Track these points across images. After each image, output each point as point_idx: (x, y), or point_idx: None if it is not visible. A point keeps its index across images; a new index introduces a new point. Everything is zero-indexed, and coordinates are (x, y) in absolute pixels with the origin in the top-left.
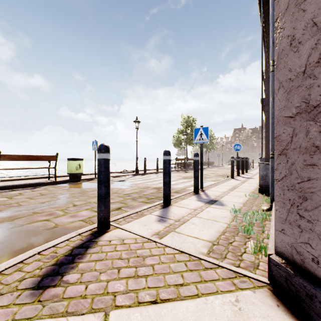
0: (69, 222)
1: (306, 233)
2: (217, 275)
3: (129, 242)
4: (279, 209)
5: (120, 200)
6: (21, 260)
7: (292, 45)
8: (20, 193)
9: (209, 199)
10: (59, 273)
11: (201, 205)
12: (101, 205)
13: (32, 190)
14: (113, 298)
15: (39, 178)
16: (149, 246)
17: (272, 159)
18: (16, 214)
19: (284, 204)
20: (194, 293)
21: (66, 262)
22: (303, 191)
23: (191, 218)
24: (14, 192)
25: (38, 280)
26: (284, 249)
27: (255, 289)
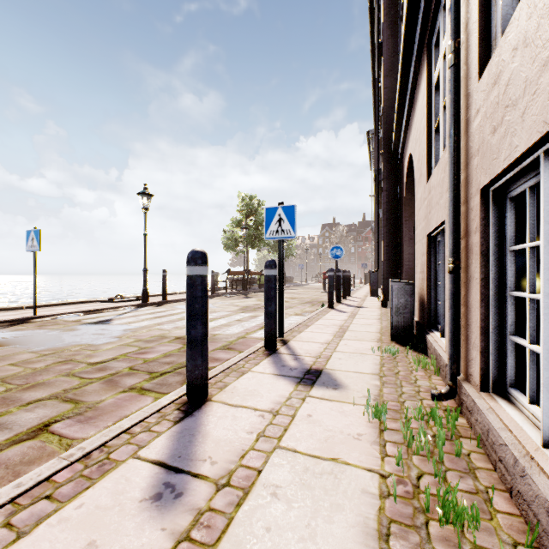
0: None
1: None
2: None
3: None
4: None
5: (65, 390)
6: None
7: None
8: None
9: (303, 367)
10: None
11: (289, 392)
12: None
13: None
14: None
15: None
16: None
17: (455, 275)
18: None
19: None
20: None
21: None
22: None
23: (268, 459)
24: None
25: None
26: None
27: None
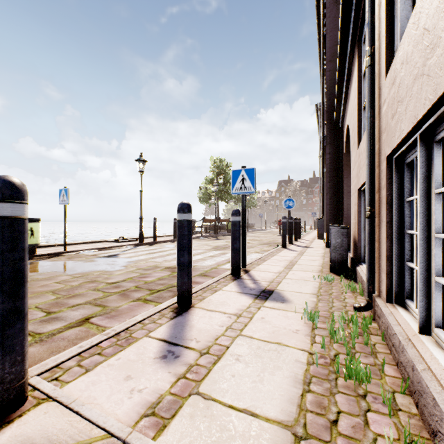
0: None
1: None
2: None
3: None
4: None
5: (94, 299)
6: None
7: None
8: None
9: (260, 288)
10: None
11: (248, 303)
12: None
13: None
14: None
15: None
16: None
17: (371, 219)
18: None
19: None
20: None
21: None
22: None
23: (234, 341)
24: None
25: None
26: None
27: None
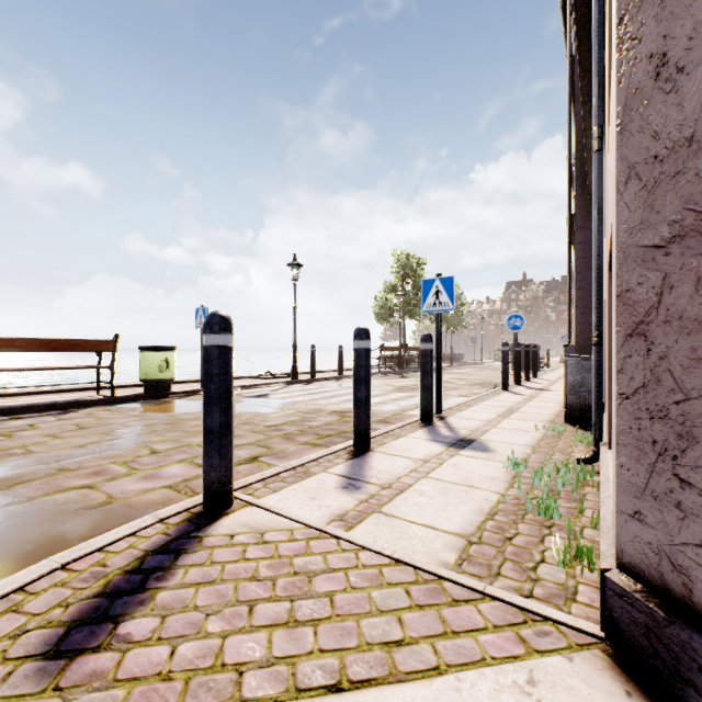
0: (140, 491)
1: (697, 522)
2: (483, 618)
3: (276, 537)
4: (628, 465)
5: (256, 441)
6: (20, 585)
7: (661, 76)
8: (31, 424)
9: (457, 437)
10: (109, 615)
11: (440, 450)
12: (212, 453)
13: (59, 417)
14: (235, 678)
15: (76, 391)
16: (323, 548)
17: (598, 347)
18: (19, 473)
19: (640, 453)
20: (430, 663)
21: (128, 588)
22: (688, 422)
23: (418, 481)
24: (17, 422)
25: (59, 635)
26: (640, 558)
27: (571, 651)
